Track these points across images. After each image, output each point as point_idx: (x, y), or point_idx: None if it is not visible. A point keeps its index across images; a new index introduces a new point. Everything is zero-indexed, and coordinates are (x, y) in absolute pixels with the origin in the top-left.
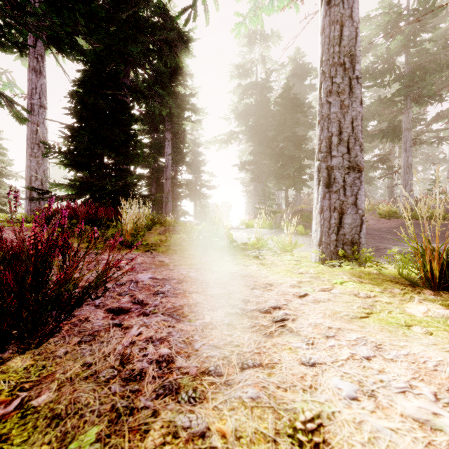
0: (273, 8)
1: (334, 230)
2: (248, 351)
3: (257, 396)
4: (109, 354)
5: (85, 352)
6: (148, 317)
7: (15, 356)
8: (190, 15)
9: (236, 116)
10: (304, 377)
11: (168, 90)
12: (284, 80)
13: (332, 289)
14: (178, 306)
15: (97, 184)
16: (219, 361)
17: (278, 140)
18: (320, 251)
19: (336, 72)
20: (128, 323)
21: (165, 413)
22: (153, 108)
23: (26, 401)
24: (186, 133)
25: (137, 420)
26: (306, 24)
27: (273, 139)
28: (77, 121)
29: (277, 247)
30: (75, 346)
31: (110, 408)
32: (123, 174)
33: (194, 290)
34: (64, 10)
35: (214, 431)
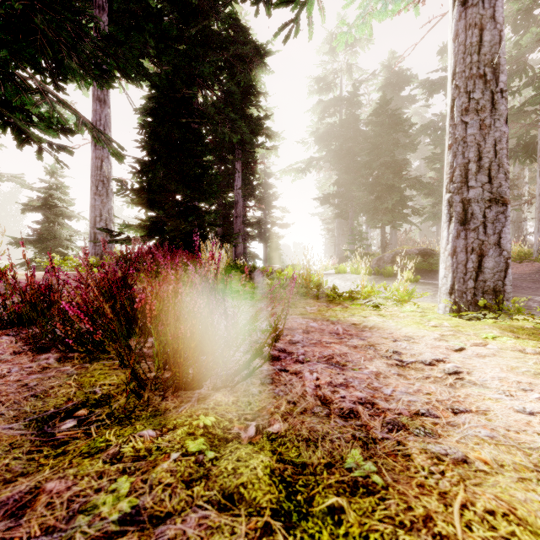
0: (386, 12)
1: (472, 276)
2: (445, 399)
3: (493, 435)
4: (303, 395)
5: (278, 392)
6: (306, 364)
7: (213, 393)
8: (291, 30)
9: (316, 139)
10: (530, 423)
11: (239, 113)
12: (375, 92)
13: (487, 344)
14: (327, 355)
15: (172, 224)
16: (426, 405)
17: (372, 167)
18: (451, 301)
19: (474, 86)
20: (293, 369)
21: (412, 442)
22: (222, 135)
23: (261, 428)
24: (260, 162)
25: (386, 447)
26: (429, 30)
27: (366, 165)
28: (147, 154)
29: (398, 295)
30: (261, 386)
31: (352, 437)
32: (196, 212)
33: (330, 340)
34: (134, 32)
35: (473, 458)
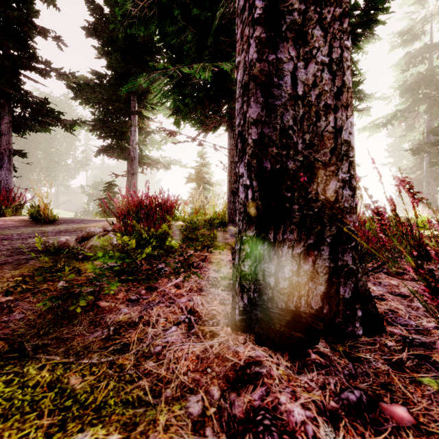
0: None
1: None
2: None
3: None
4: None
5: None
6: None
7: None
8: None
9: (401, 92)
10: None
11: None
12: None
13: None
14: None
15: None
16: None
17: None
18: None
19: None
20: None
21: None
22: None
23: None
24: None
25: None
26: None
27: None
28: None
29: None
30: None
31: None
32: None
33: None
34: None
35: None
